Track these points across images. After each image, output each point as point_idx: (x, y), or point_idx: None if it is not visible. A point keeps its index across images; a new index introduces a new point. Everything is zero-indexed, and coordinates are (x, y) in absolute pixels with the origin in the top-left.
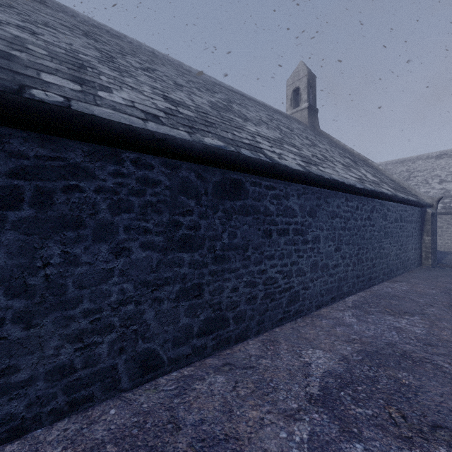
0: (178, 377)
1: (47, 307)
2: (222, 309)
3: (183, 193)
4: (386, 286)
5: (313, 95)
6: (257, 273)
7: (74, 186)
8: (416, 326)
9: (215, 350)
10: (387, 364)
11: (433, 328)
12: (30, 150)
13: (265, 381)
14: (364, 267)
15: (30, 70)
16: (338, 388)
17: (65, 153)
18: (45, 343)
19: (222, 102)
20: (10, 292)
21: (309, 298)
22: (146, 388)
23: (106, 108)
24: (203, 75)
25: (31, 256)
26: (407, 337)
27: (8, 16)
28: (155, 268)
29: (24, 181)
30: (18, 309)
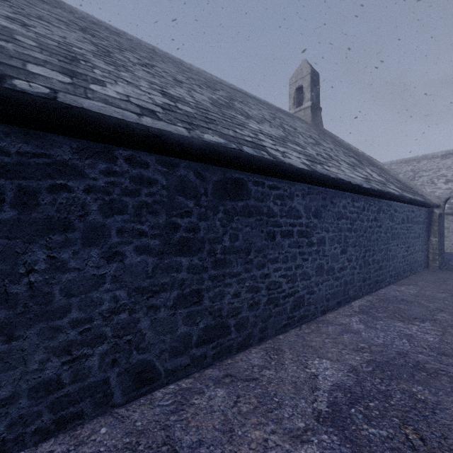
0: (175, 390)
1: (31, 317)
2: (222, 316)
3: (181, 193)
4: (393, 289)
5: (316, 94)
6: (260, 278)
7: (61, 186)
8: (428, 333)
9: (215, 360)
10: (400, 377)
11: (447, 336)
12: (11, 146)
13: (269, 395)
14: (371, 270)
15: (14, 61)
16: (348, 403)
17: (51, 150)
18: (29, 357)
19: (223, 99)
20: None
21: (314, 303)
22: (141, 402)
23: (97, 101)
24: (204, 73)
25: (13, 262)
26: (419, 345)
27: None
28: (150, 273)
29: (5, 180)
30: None
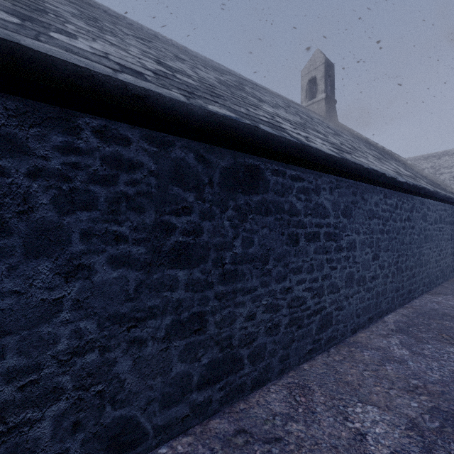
0: None
1: None
2: (233, 346)
3: (176, 183)
4: (429, 300)
5: (330, 85)
6: (280, 293)
7: None
8: None
9: (223, 405)
10: None
11: None
12: None
13: None
14: (404, 277)
15: None
16: None
17: None
18: None
19: (232, 82)
20: None
21: (344, 320)
22: None
23: (51, 45)
24: (211, 62)
25: None
26: None
27: None
28: (132, 293)
29: None
30: None
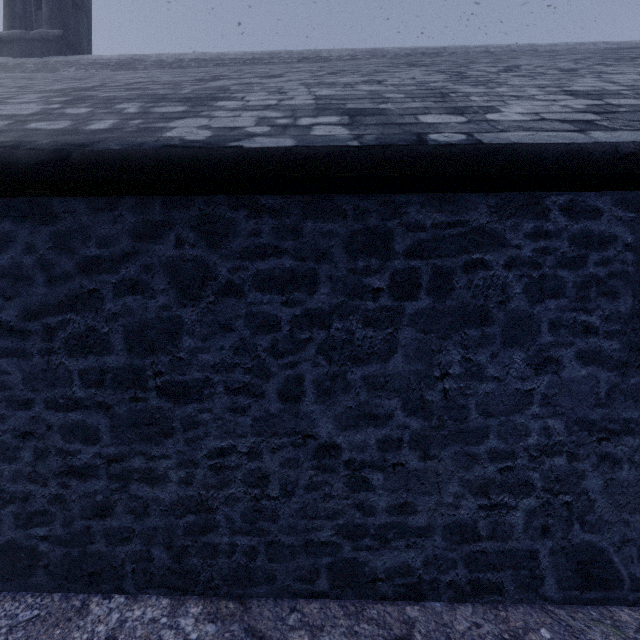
0: None
1: (445, 435)
2: None
3: None
4: None
5: None
6: None
7: (477, 262)
8: None
9: None
10: None
11: None
12: (426, 219)
13: None
14: None
15: (406, 118)
16: None
17: (466, 214)
18: (443, 485)
19: None
20: (407, 407)
21: None
22: (592, 615)
23: (515, 131)
24: (578, 48)
25: (428, 362)
26: None
27: (350, 78)
28: (603, 398)
29: (420, 261)
30: (414, 431)
